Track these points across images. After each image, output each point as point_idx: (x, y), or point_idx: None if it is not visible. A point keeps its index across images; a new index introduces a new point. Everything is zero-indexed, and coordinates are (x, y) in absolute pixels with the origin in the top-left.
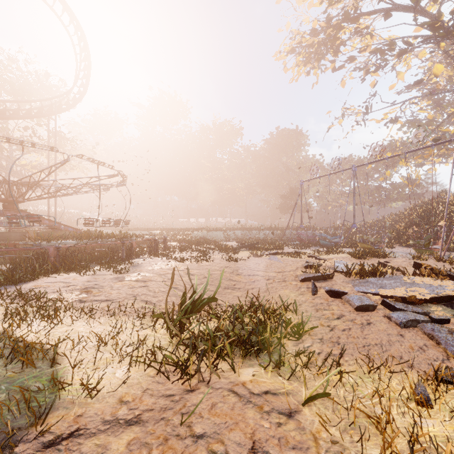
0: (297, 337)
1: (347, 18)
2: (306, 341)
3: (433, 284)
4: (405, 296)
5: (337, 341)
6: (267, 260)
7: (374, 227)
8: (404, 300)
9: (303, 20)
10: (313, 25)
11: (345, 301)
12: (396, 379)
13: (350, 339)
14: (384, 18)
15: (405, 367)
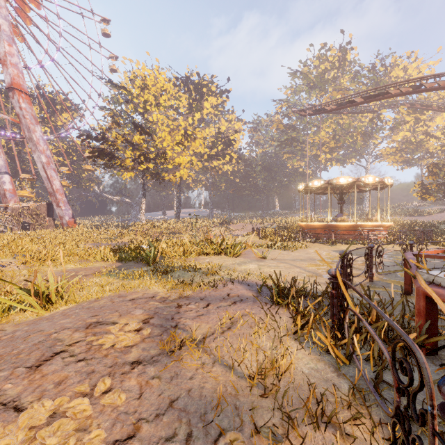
0: None
1: None
2: None
3: None
4: None
5: None
6: None
7: None
8: None
9: None
10: None
11: None
12: None
13: None
14: None
15: None
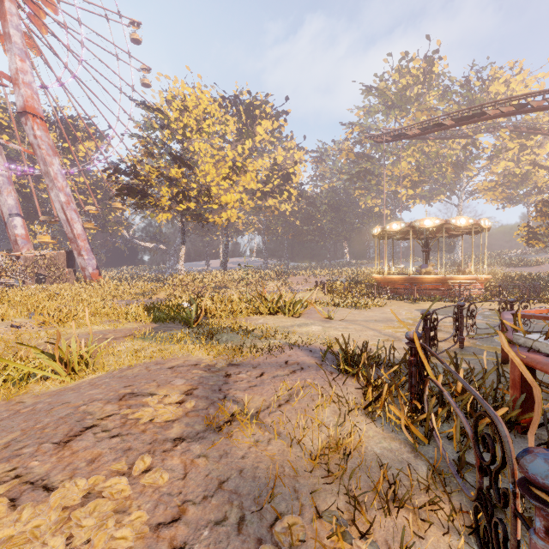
0: None
1: None
2: None
3: None
4: None
5: None
6: None
7: None
8: None
9: None
10: None
11: None
12: None
13: None
14: None
15: None
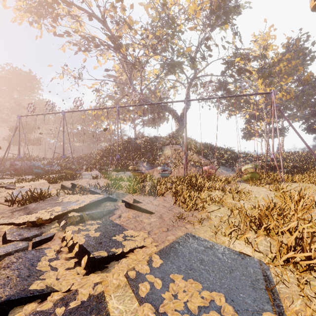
0: None
1: None
2: None
3: (72, 201)
4: (36, 219)
5: None
6: None
7: (87, 158)
8: (34, 223)
9: None
10: None
11: None
12: None
13: None
14: (89, 18)
15: None
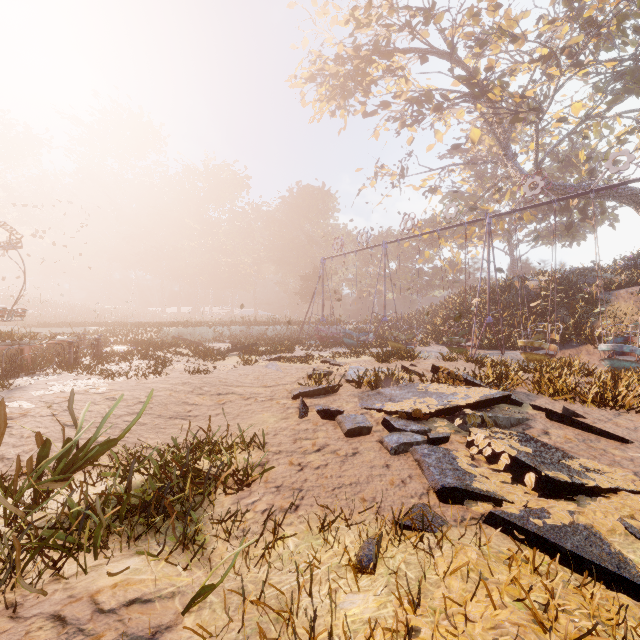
0: (244, 488)
1: (378, 50)
2: (256, 493)
3: (446, 393)
4: (411, 410)
5: (300, 487)
6: (262, 369)
7: (413, 320)
8: (410, 416)
9: (326, 40)
10: (339, 49)
11: (338, 423)
12: (354, 533)
13: (320, 481)
14: (421, 61)
15: (372, 514)
